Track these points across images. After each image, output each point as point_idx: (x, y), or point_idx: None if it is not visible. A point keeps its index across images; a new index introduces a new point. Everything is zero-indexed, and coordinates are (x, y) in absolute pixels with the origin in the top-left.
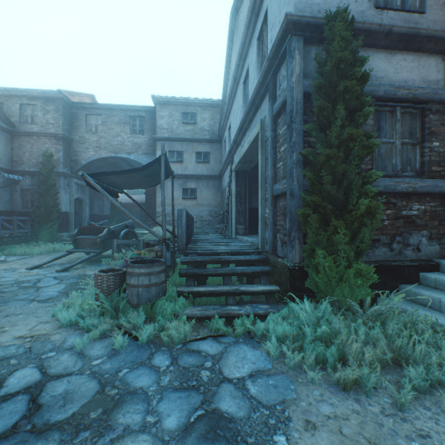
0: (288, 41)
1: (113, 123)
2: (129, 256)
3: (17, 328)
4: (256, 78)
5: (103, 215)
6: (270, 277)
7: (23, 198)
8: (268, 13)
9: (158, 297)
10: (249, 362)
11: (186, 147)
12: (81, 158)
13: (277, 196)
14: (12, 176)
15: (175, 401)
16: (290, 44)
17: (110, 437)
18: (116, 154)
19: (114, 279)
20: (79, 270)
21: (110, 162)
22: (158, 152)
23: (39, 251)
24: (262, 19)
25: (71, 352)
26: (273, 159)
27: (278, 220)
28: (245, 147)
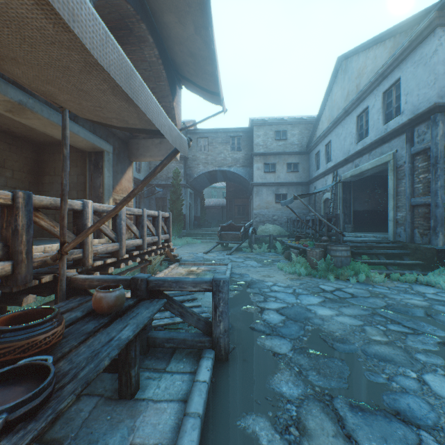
0: (433, 115)
1: (217, 143)
2: (292, 244)
3: (277, 276)
4: (381, 120)
5: (197, 217)
6: (409, 257)
7: (156, 204)
8: (401, 83)
9: (350, 263)
10: (430, 289)
11: (278, 159)
12: (193, 172)
13: (415, 205)
14: (158, 189)
15: (410, 295)
16: (435, 117)
17: (397, 299)
18: (219, 168)
19: (321, 253)
20: (238, 255)
21: (211, 174)
22: (255, 165)
23: (181, 243)
24: (391, 83)
25: (330, 283)
26: (411, 181)
27: (416, 221)
28: (366, 167)
